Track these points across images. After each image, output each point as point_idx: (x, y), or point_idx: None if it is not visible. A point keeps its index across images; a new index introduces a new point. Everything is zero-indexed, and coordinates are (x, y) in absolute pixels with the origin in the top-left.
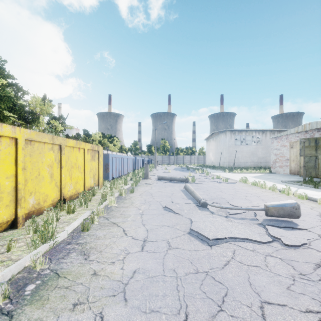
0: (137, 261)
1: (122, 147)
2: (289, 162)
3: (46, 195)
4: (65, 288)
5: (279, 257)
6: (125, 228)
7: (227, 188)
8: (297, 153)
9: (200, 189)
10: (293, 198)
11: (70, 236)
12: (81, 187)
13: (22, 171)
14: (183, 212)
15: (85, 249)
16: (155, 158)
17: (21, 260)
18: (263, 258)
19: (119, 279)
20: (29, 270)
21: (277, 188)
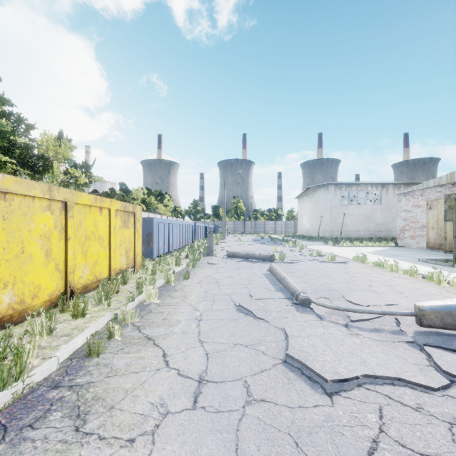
0: (181, 436)
1: (176, 208)
2: (426, 231)
3: (37, 287)
4: None
5: None
6: (166, 351)
7: (336, 271)
8: (439, 216)
9: (294, 273)
10: (450, 290)
11: (63, 368)
12: (103, 270)
13: None
14: (271, 317)
15: (83, 401)
16: (223, 224)
17: None
18: (446, 431)
19: None
20: None
21: (418, 272)
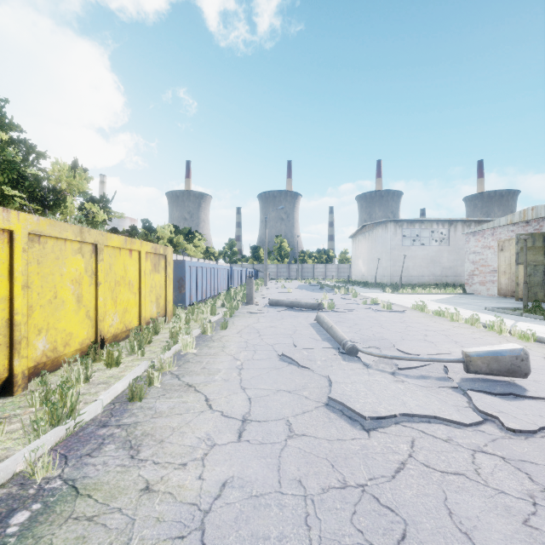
0: (229, 461)
1: (208, 249)
2: (497, 276)
3: (69, 334)
4: (87, 520)
5: (499, 454)
6: (209, 396)
7: (391, 320)
8: (511, 259)
9: (343, 323)
10: (510, 340)
11: (107, 410)
12: (133, 319)
13: (22, 290)
14: (315, 365)
15: (133, 437)
16: (265, 268)
17: (8, 460)
18: (468, 456)
19: (193, 500)
20: (22, 480)
21: (480, 321)
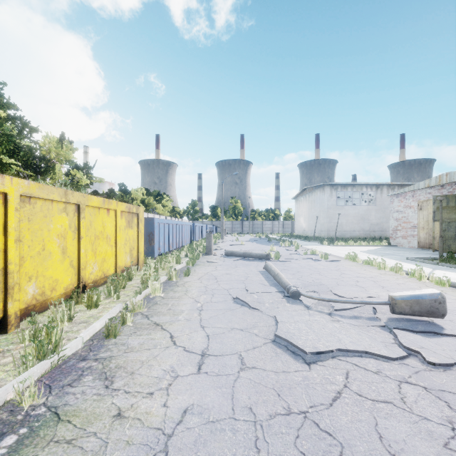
0: (189, 390)
1: (174, 208)
2: (417, 231)
3: (55, 281)
4: (66, 443)
5: (421, 384)
6: (173, 333)
7: (328, 268)
8: (429, 217)
9: (288, 271)
10: (429, 285)
11: (87, 346)
12: (110, 267)
13: (15, 244)
14: (264, 307)
15: (108, 369)
16: (221, 224)
17: (0, 390)
18: (395, 386)
19: (158, 425)
20: (12, 407)
21: (403, 269)
